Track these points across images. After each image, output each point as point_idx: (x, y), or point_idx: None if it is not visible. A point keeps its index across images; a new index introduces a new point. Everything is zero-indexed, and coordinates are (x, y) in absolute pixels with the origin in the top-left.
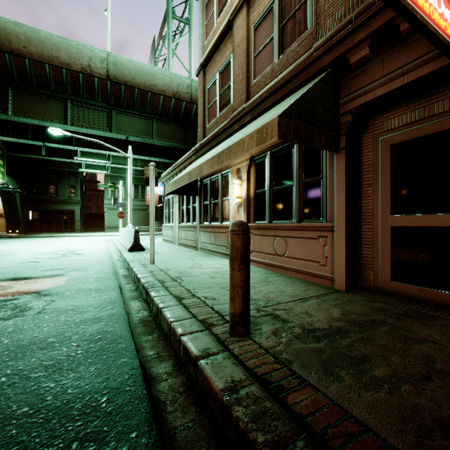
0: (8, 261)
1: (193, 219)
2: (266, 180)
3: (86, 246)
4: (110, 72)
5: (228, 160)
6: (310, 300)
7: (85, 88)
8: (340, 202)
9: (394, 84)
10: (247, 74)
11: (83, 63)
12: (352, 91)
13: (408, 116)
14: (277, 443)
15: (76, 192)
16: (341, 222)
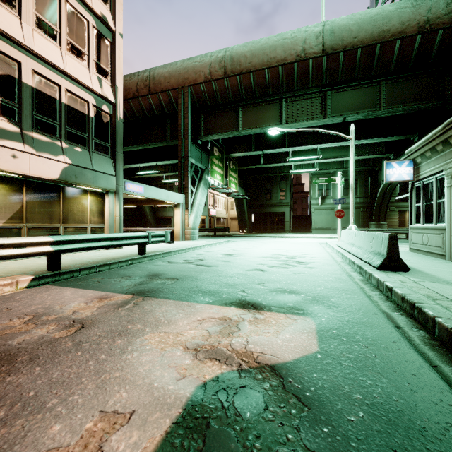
0: (238, 264)
1: None
2: None
3: (303, 250)
4: (326, 44)
5: None
6: None
7: (299, 77)
8: None
9: None
10: None
11: (297, 50)
12: None
13: None
14: None
15: (286, 195)
16: None
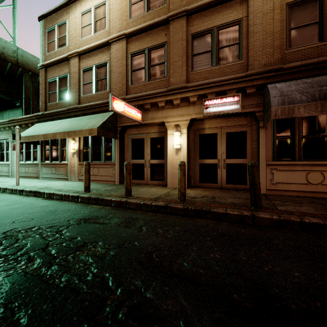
0: None
1: (34, 159)
2: (89, 143)
3: None
4: None
5: (74, 136)
6: (107, 186)
7: None
8: (117, 155)
9: (131, 124)
10: (79, 90)
11: None
12: (121, 120)
13: (135, 132)
14: (100, 197)
15: None
16: (118, 162)
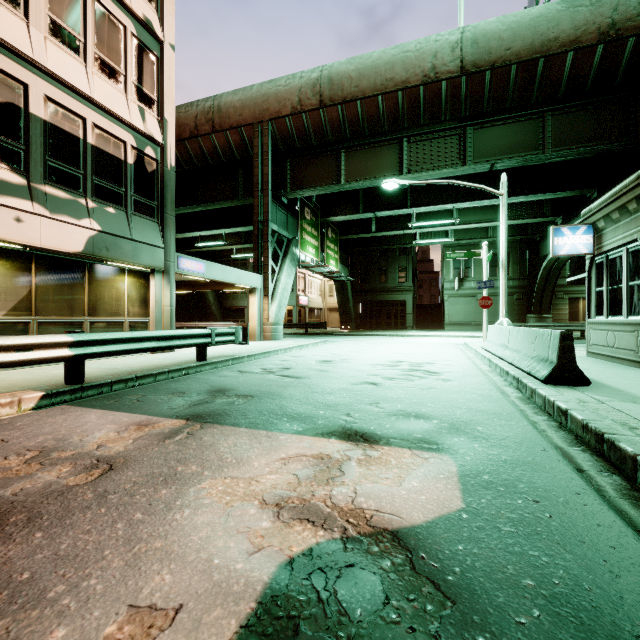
0: (340, 375)
1: None
2: None
3: (433, 355)
4: (466, 59)
5: None
6: None
7: (427, 107)
8: None
9: None
10: None
11: (424, 68)
12: None
13: None
14: None
15: (408, 275)
16: None
